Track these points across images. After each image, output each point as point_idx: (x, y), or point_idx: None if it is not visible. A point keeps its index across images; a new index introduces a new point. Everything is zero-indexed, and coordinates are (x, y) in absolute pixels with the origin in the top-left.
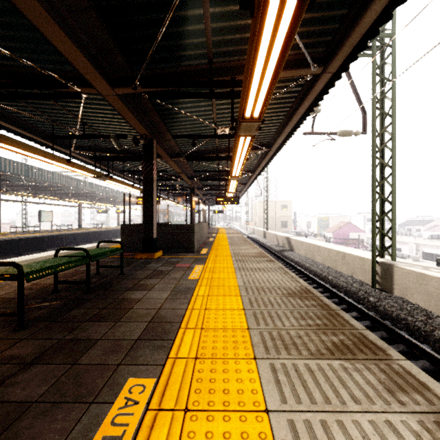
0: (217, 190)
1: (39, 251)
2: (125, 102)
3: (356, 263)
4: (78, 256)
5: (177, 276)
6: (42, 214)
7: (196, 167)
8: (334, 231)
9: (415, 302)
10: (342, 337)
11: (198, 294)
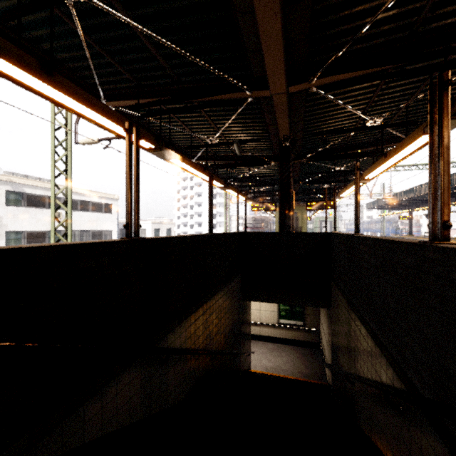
0: None
1: None
2: None
3: None
4: None
5: None
6: None
7: None
8: None
9: None
10: None
11: None
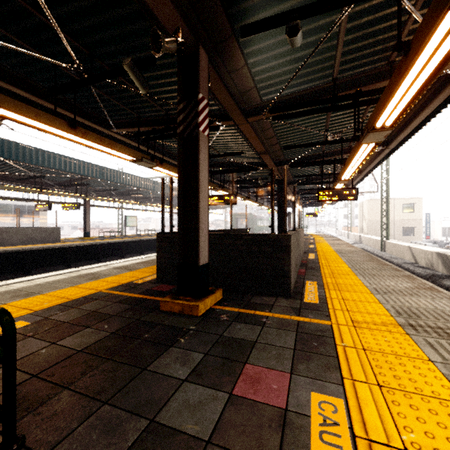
0: (315, 183)
1: (118, 258)
2: None
3: None
4: None
5: None
6: (128, 219)
7: (287, 143)
8: None
9: None
10: None
11: None
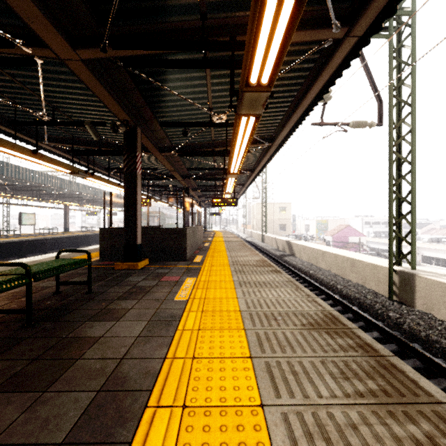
0: (213, 191)
1: (17, 258)
2: (97, 74)
3: (368, 271)
4: (16, 273)
5: (160, 294)
6: (23, 216)
7: (190, 165)
8: (333, 234)
9: (444, 319)
10: (427, 425)
11: (185, 327)
